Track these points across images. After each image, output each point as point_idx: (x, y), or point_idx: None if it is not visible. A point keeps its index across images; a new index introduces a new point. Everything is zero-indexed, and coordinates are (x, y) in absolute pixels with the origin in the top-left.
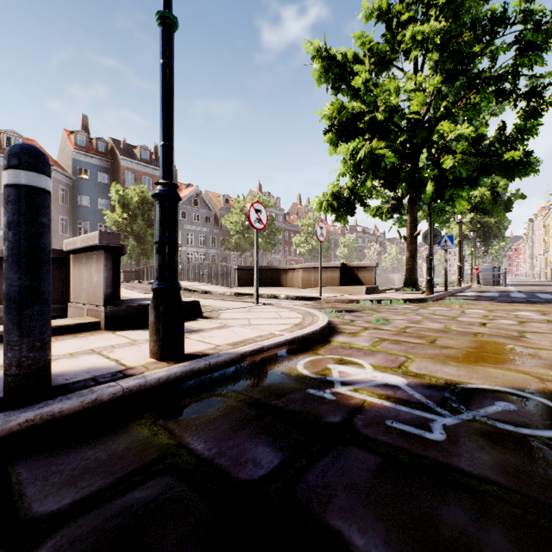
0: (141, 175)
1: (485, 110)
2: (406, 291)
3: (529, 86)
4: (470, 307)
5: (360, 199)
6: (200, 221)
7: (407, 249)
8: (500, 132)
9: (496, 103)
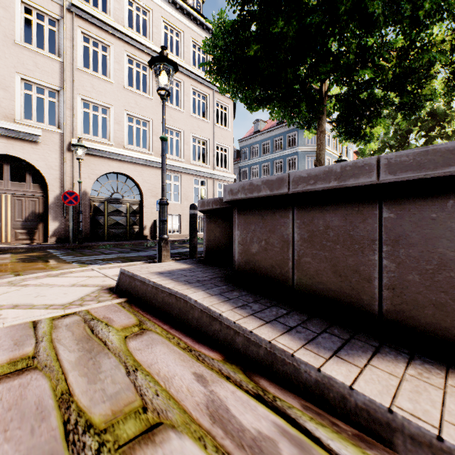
0: None
1: None
2: None
3: None
4: None
5: None
6: None
7: None
8: None
9: None
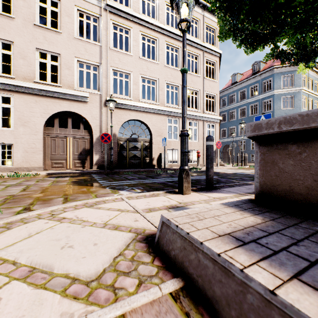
0: None
1: None
2: None
3: None
4: None
5: None
6: None
7: None
8: None
9: None
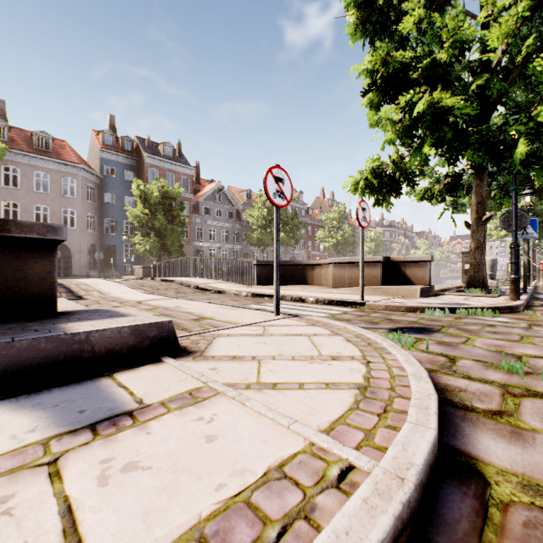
0: (164, 172)
1: None
2: (475, 294)
3: None
4: None
5: (407, 177)
6: (222, 216)
7: (472, 238)
8: None
9: None
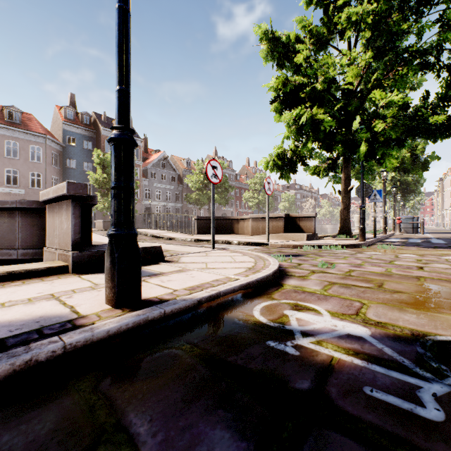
0: None
1: (408, 83)
2: (341, 238)
3: (450, 59)
4: (401, 252)
5: (301, 159)
6: (166, 180)
7: (342, 202)
8: (424, 100)
9: (421, 74)
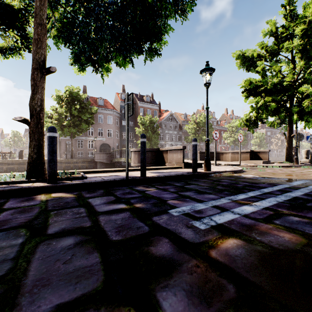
0: (146, 109)
1: None
2: (285, 163)
3: None
4: (310, 169)
5: (260, 120)
6: (172, 128)
7: (287, 143)
8: None
9: None
